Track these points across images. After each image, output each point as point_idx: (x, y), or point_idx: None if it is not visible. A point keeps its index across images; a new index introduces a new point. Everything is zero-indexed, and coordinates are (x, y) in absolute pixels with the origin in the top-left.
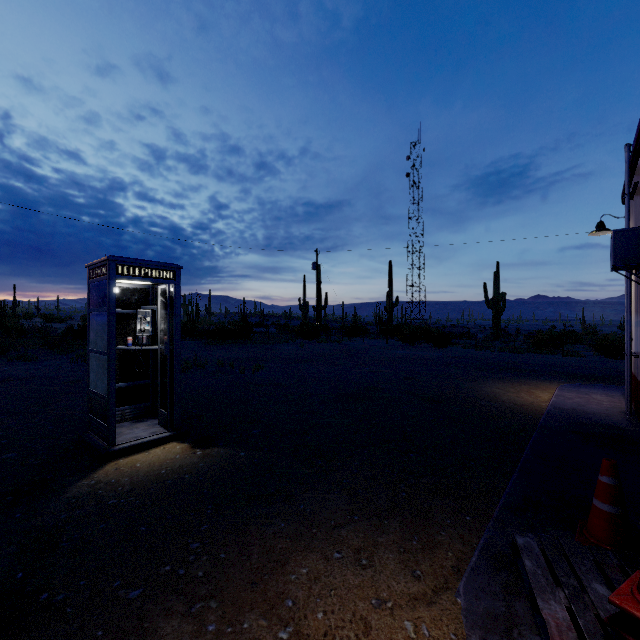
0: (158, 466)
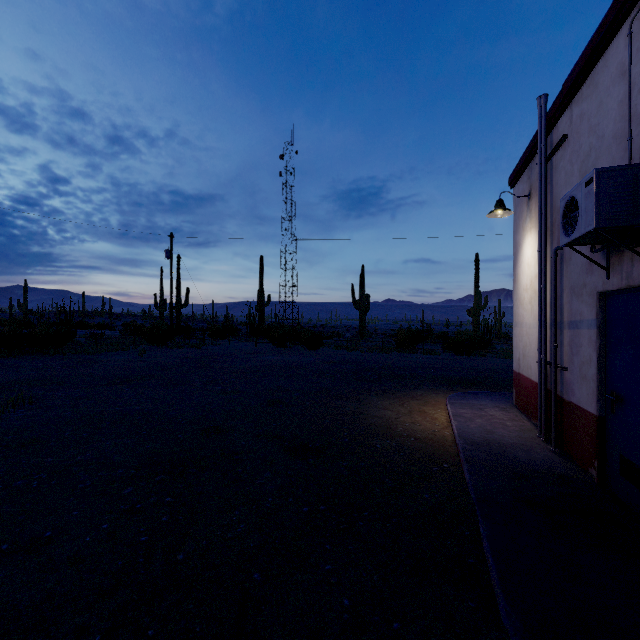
0: None
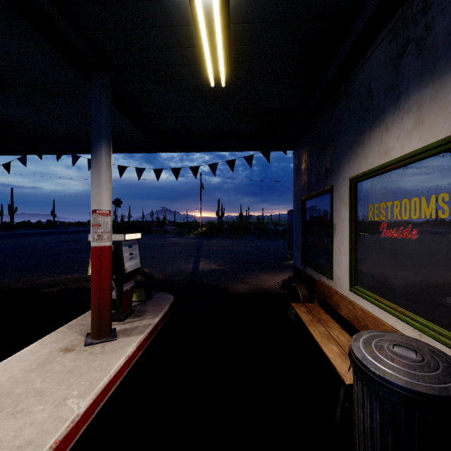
0: None
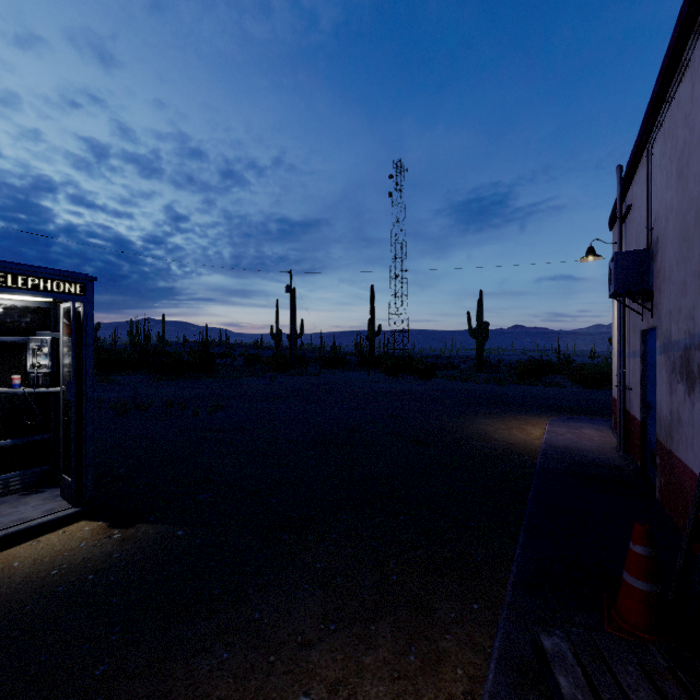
0: (48, 563)
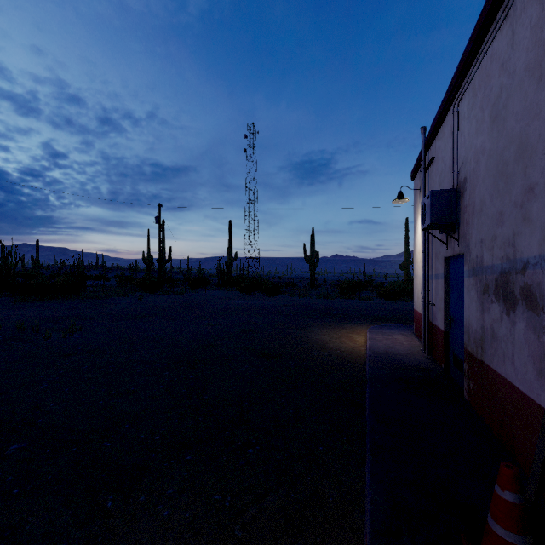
0: None
